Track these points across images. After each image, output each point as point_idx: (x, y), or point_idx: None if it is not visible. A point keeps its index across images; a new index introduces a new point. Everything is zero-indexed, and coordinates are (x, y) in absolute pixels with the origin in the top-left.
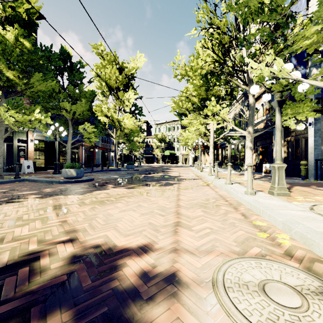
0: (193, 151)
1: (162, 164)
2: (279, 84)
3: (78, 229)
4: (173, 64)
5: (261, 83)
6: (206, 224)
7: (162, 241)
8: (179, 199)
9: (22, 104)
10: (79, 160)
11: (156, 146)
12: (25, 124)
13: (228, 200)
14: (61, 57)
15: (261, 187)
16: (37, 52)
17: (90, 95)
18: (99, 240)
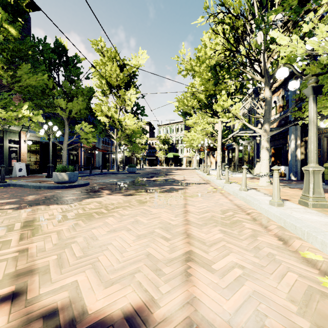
0: (198, 153)
1: (165, 167)
2: (317, 64)
3: (38, 268)
4: (178, 59)
5: (291, 65)
6: (231, 258)
7: (166, 299)
8: (188, 211)
9: (11, 100)
10: (78, 162)
11: (159, 148)
12: (11, 122)
13: (250, 213)
14: (56, 51)
15: (283, 194)
16: (25, 41)
17: (88, 92)
18: (61, 296)
